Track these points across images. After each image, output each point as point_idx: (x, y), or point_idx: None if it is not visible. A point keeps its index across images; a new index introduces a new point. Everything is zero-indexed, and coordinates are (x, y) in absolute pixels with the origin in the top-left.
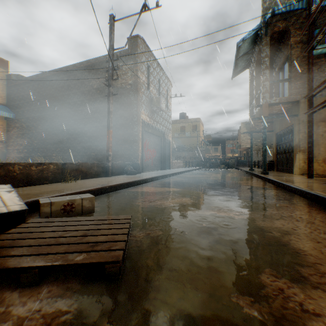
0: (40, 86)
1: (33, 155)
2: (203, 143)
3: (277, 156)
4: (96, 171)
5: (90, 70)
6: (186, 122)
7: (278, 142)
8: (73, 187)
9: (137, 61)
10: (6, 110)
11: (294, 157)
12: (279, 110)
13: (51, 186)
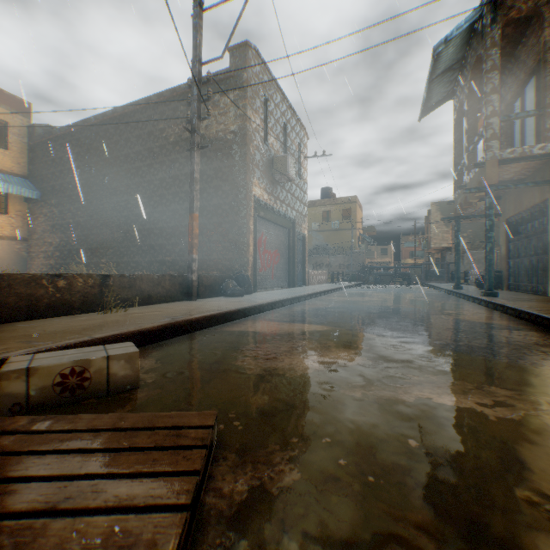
0: (81, 142)
1: (70, 262)
2: (362, 240)
3: (510, 261)
4: (168, 290)
5: (164, 110)
6: (332, 204)
7: (511, 236)
8: (114, 323)
9: (245, 89)
10: (27, 186)
11: None
12: (516, 173)
13: (74, 319)
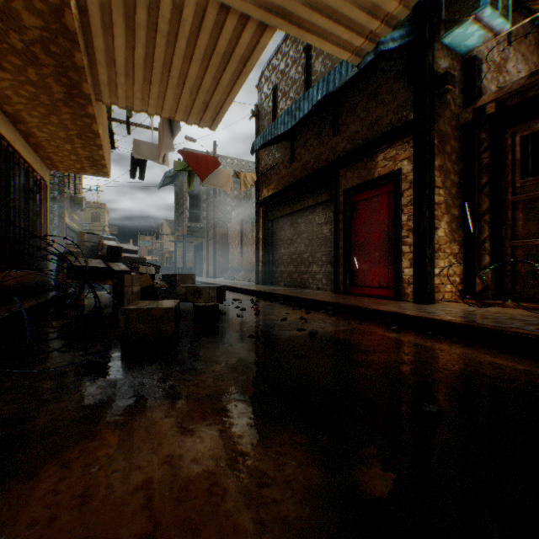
0: None
1: None
2: None
3: (196, 263)
4: None
5: None
6: None
7: (196, 253)
8: None
9: None
10: None
11: (204, 265)
12: (195, 229)
13: None
